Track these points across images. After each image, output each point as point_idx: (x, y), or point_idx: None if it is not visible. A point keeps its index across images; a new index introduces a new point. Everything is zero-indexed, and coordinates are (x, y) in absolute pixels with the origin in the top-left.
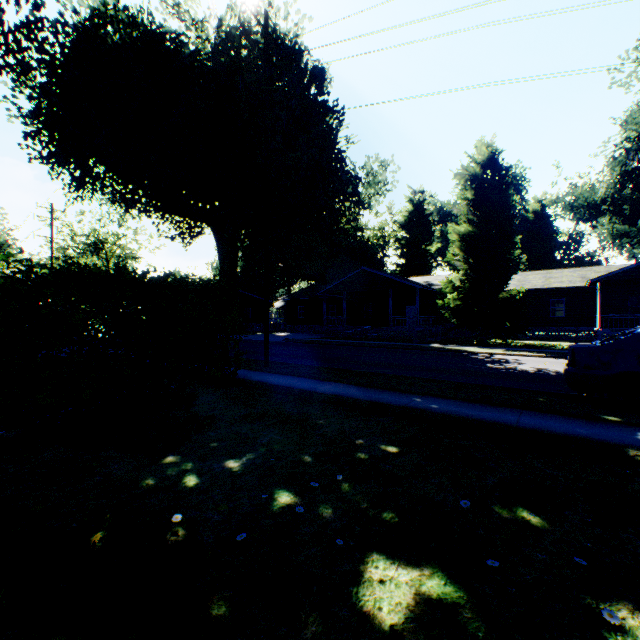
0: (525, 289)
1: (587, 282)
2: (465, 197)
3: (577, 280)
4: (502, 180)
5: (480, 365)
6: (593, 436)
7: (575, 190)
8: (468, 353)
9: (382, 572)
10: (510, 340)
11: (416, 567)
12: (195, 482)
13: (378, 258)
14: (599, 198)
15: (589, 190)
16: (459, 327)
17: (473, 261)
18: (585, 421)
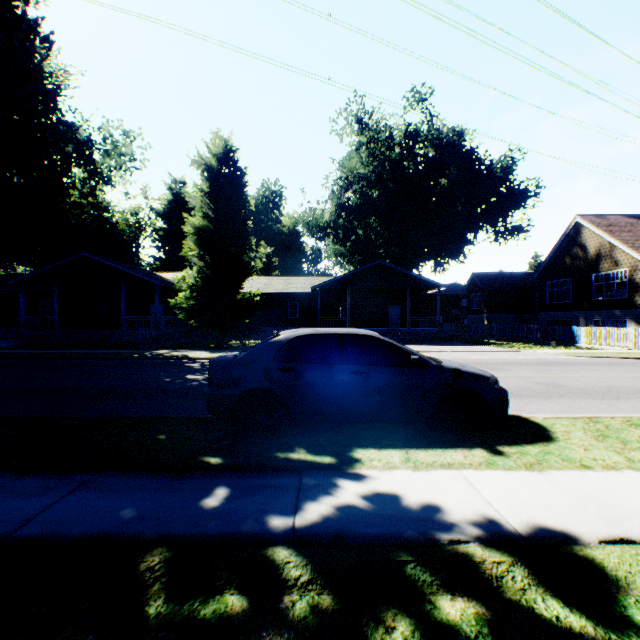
0: (269, 292)
1: (311, 289)
2: (202, 188)
3: (308, 287)
4: (238, 179)
5: (178, 377)
6: (132, 525)
7: (311, 212)
8: (190, 360)
9: None
10: (254, 340)
11: None
12: None
13: (130, 247)
14: (326, 222)
15: (321, 214)
16: (197, 329)
17: (211, 259)
18: (169, 479)
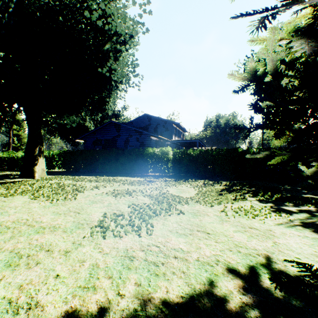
0: None
1: None
2: None
3: None
4: None
5: None
6: None
7: None
8: None
9: (308, 195)
10: None
11: (315, 196)
12: (288, 188)
13: None
14: None
15: None
16: None
17: None
18: None
